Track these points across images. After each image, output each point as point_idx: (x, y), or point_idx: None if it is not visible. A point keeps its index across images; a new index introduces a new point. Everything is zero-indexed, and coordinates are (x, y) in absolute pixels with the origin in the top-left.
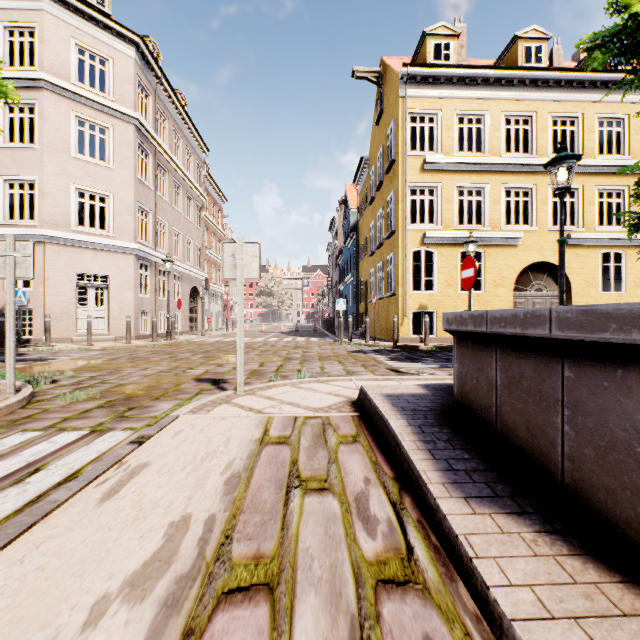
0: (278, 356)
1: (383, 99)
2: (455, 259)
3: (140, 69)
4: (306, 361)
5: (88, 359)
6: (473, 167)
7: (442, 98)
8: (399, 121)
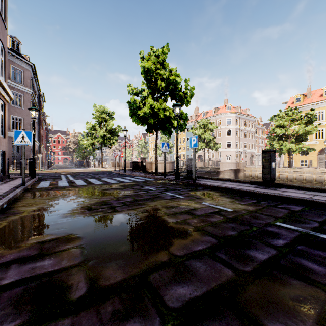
0: None
1: None
2: None
3: (236, 116)
4: None
5: None
6: None
7: None
8: None
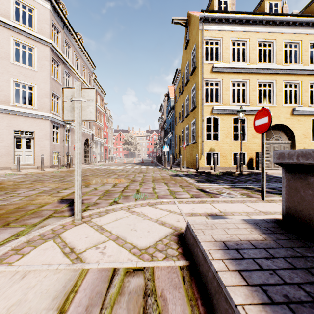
0: (127, 179)
1: (189, 34)
2: (230, 122)
3: (53, 16)
4: (144, 182)
5: (6, 181)
6: (240, 70)
7: (223, 31)
8: (199, 44)
